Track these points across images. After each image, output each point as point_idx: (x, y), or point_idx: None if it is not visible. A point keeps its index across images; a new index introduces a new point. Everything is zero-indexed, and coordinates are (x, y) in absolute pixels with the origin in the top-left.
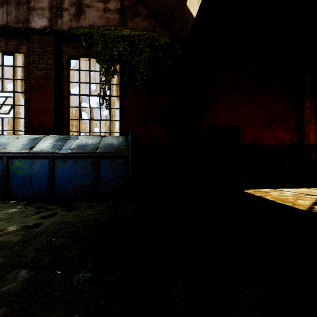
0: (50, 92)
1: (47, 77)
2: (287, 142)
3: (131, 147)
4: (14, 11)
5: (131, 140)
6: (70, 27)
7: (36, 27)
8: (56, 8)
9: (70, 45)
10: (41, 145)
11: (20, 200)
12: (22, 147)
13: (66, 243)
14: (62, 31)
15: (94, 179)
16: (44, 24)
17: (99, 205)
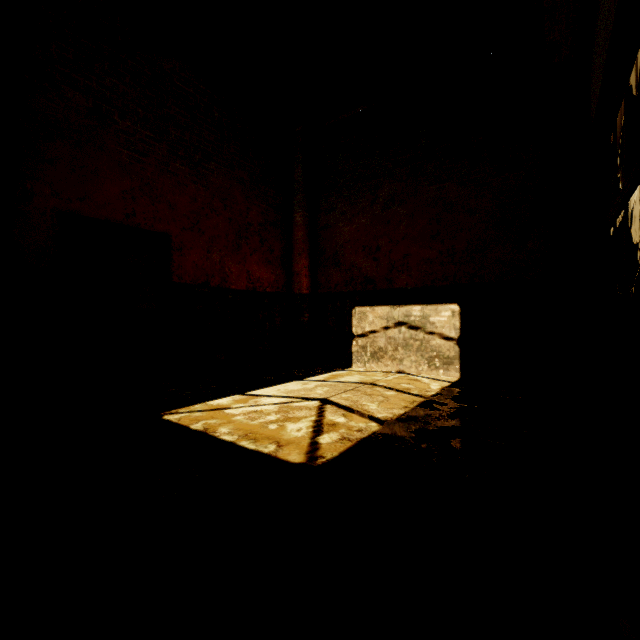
0: None
1: None
2: (268, 288)
3: None
4: None
5: None
6: None
7: None
8: None
9: None
10: None
11: None
12: None
13: None
14: None
15: None
16: None
17: None
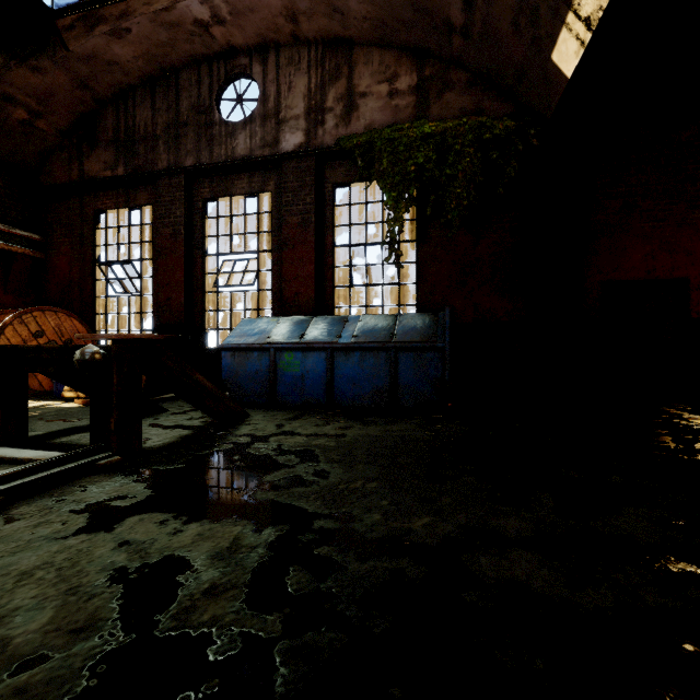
0: (309, 248)
1: (305, 224)
2: None
3: (448, 333)
4: (259, 131)
5: (449, 321)
6: (337, 140)
7: (288, 148)
8: (315, 111)
9: (335, 167)
10: (313, 332)
11: (289, 409)
12: (290, 336)
13: (392, 453)
14: (323, 147)
15: (391, 383)
16: (298, 141)
17: (403, 421)
